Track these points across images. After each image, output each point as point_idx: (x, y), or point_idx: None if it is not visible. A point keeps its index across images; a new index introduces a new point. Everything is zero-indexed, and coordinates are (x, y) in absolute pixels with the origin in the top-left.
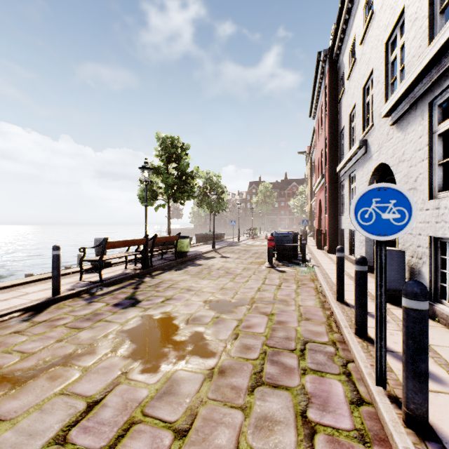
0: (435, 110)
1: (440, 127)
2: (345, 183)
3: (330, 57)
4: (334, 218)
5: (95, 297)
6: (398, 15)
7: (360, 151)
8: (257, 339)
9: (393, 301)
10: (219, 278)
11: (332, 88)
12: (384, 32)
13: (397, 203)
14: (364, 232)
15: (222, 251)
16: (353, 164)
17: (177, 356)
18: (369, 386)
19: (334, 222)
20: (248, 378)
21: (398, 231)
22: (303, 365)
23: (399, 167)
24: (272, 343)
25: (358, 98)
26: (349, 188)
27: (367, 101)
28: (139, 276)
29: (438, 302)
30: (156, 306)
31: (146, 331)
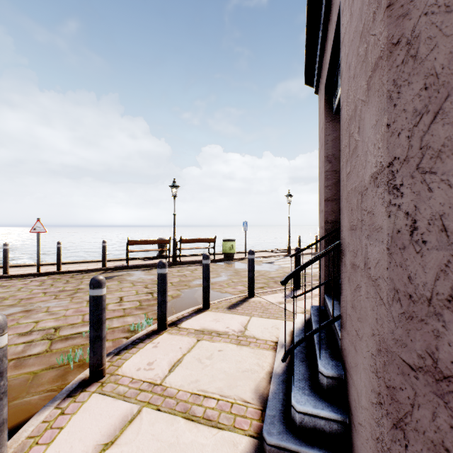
0: None
1: None
2: None
3: None
4: None
5: None
6: None
7: None
8: None
9: None
10: None
11: None
12: None
13: None
14: None
15: None
16: None
17: None
18: None
19: None
20: None
21: None
22: None
23: None
24: None
25: None
26: None
27: None
28: None
29: None
30: None
31: None
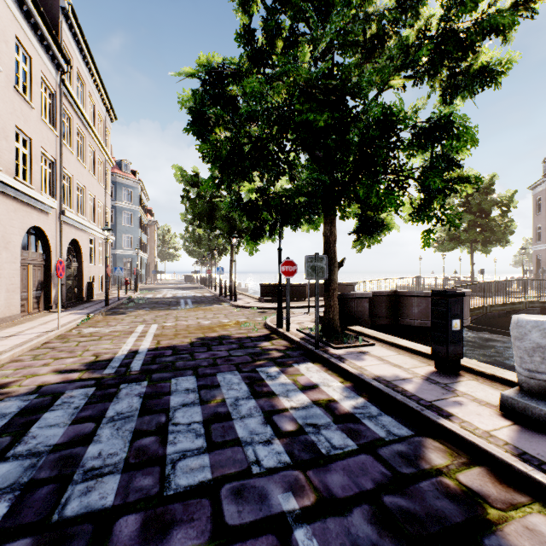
0: None
1: None
2: None
3: None
4: None
5: None
6: None
7: None
8: None
9: None
10: None
11: None
12: None
13: None
14: None
15: None
16: None
17: None
18: None
19: None
20: None
21: None
22: None
23: None
24: None
25: None
26: None
27: None
28: None
29: None
30: None
31: None
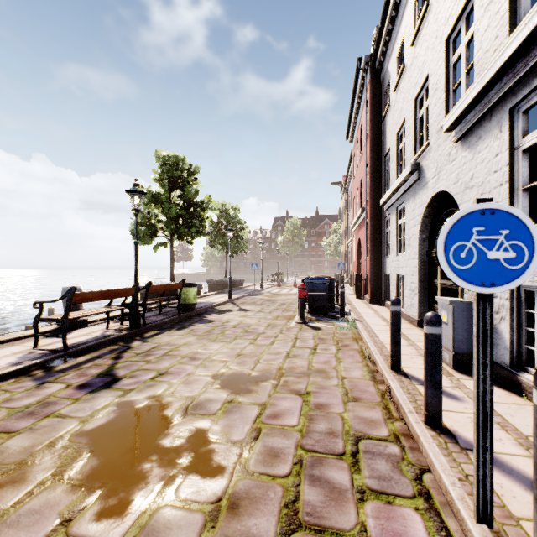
0: (518, 118)
1: (525, 140)
2: (391, 218)
3: (372, 65)
4: (378, 261)
5: (53, 374)
6: (465, 1)
7: (412, 177)
8: (288, 437)
9: (461, 368)
10: (236, 339)
11: (374, 103)
12: (445, 26)
13: (511, 235)
14: (459, 280)
15: (240, 302)
16: (402, 194)
17: (163, 478)
18: (465, 524)
19: (377, 265)
20: (276, 516)
21: (513, 278)
22: (359, 482)
23: (466, 195)
24: (310, 443)
25: (409, 113)
26: (396, 224)
27: (420, 116)
28: (125, 340)
29: (522, 369)
30: (142, 387)
31: (120, 431)
